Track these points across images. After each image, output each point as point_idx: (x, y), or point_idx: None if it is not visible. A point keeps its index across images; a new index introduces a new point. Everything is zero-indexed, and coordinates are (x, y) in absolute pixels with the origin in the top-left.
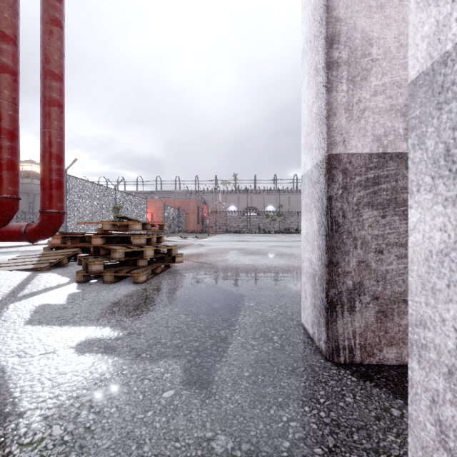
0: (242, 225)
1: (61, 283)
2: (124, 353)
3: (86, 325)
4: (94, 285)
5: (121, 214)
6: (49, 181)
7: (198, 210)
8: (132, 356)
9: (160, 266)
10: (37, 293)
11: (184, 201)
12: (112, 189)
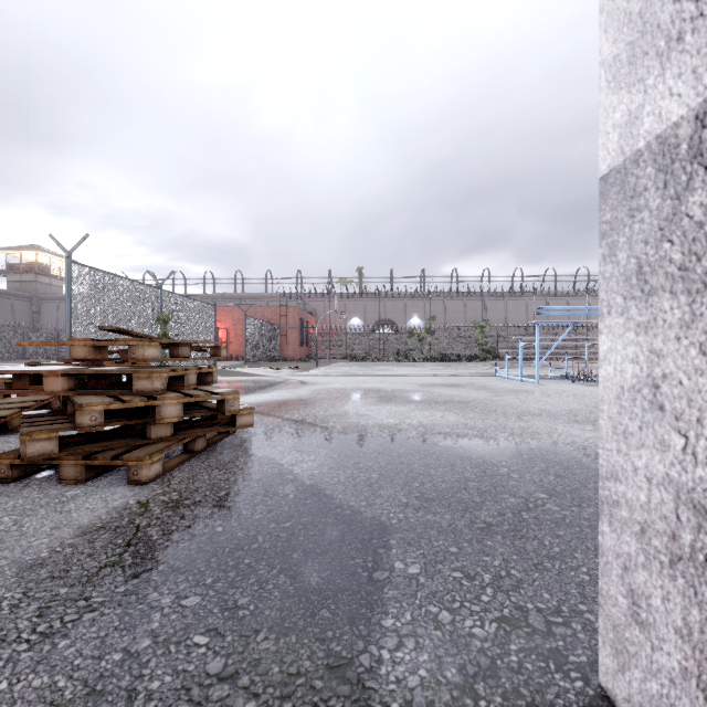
0: (371, 348)
1: None
2: None
3: None
4: (33, 488)
5: (171, 330)
6: None
7: (302, 324)
8: None
9: (203, 435)
10: None
11: (279, 310)
12: (155, 288)
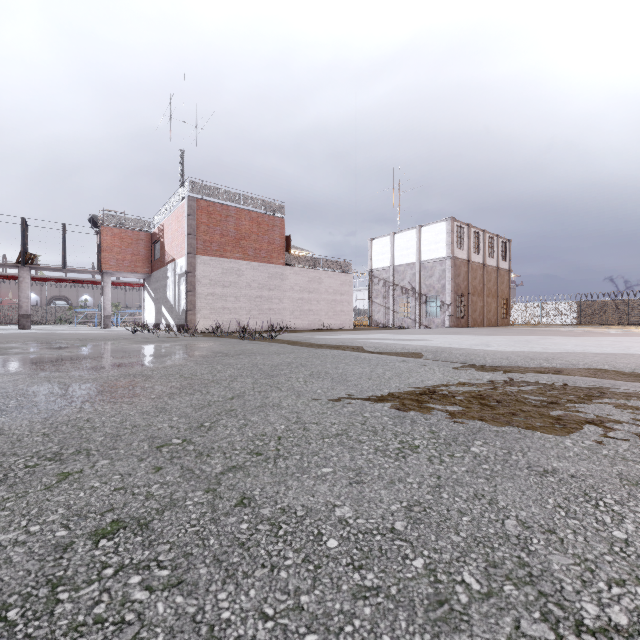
0: (45, 316)
1: None
2: None
3: None
4: None
5: None
6: None
7: None
8: None
9: None
10: None
11: None
12: None
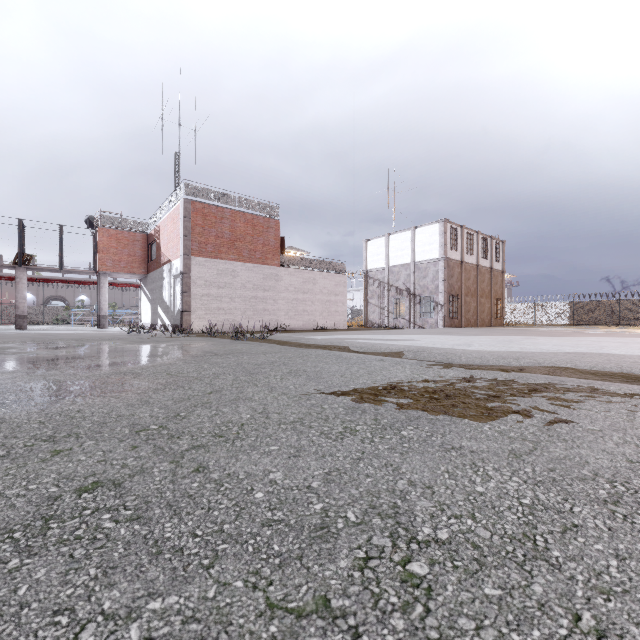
0: (41, 316)
1: None
2: None
3: None
4: None
5: None
6: None
7: None
8: None
9: None
10: None
11: None
12: None
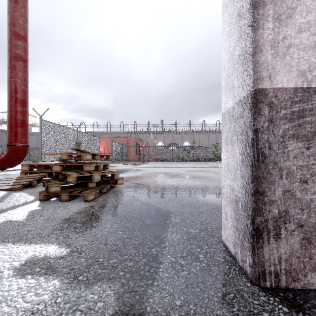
0: (167, 155)
1: (28, 201)
2: (63, 275)
3: (36, 243)
4: (53, 202)
5: (81, 148)
6: (14, 120)
7: (136, 145)
8: (69, 279)
9: (106, 187)
10: (5, 210)
11: (126, 139)
12: (75, 130)
